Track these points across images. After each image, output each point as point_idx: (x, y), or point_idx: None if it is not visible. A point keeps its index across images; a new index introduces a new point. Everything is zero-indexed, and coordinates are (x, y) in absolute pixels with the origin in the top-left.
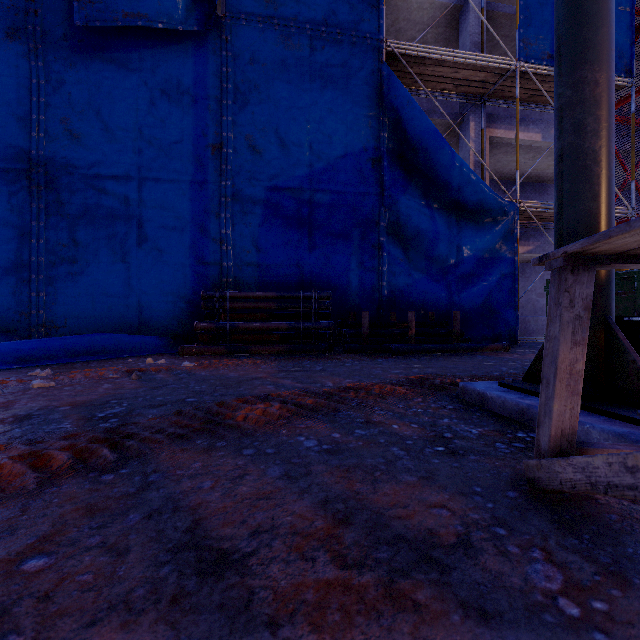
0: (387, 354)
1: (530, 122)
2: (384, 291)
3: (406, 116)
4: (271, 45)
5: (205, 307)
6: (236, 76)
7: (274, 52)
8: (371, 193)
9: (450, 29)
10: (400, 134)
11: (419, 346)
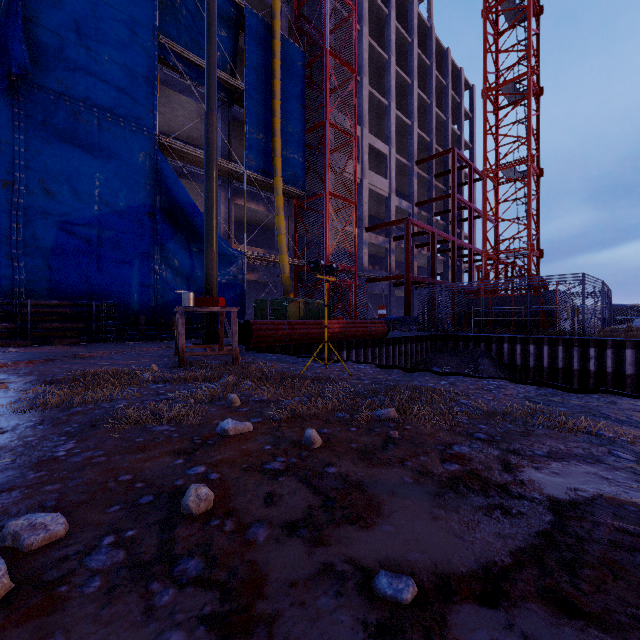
0: (157, 341)
1: (260, 199)
2: (158, 302)
3: (173, 191)
4: (63, 115)
5: (2, 311)
6: (29, 131)
7: (66, 121)
8: (148, 236)
9: None
10: (169, 200)
11: None
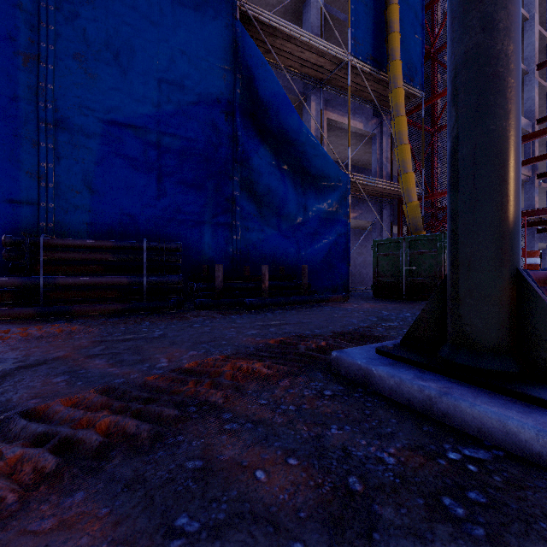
0: (241, 308)
1: (355, 112)
2: (238, 245)
3: (259, 76)
4: None
5: (9, 257)
6: None
7: None
8: (225, 146)
9: (295, 19)
10: (253, 93)
11: (273, 299)
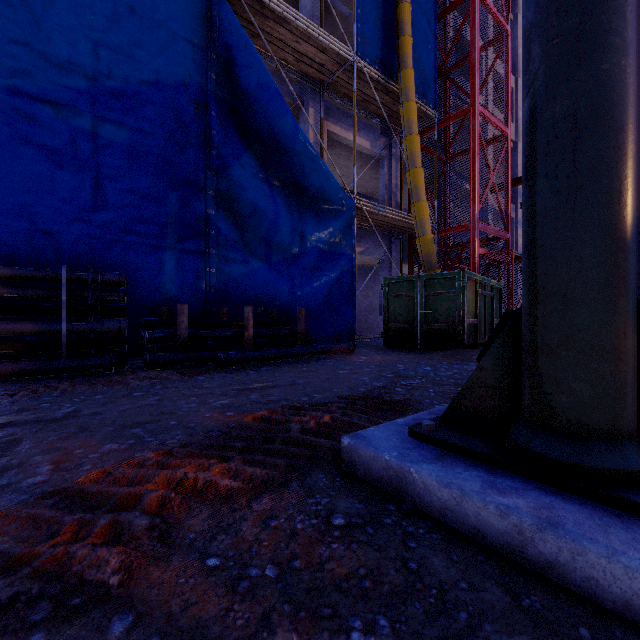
0: (214, 365)
1: (361, 128)
2: (213, 280)
3: (242, 60)
4: None
5: None
6: None
7: None
8: (195, 147)
9: (290, 4)
10: (234, 82)
11: (258, 352)
